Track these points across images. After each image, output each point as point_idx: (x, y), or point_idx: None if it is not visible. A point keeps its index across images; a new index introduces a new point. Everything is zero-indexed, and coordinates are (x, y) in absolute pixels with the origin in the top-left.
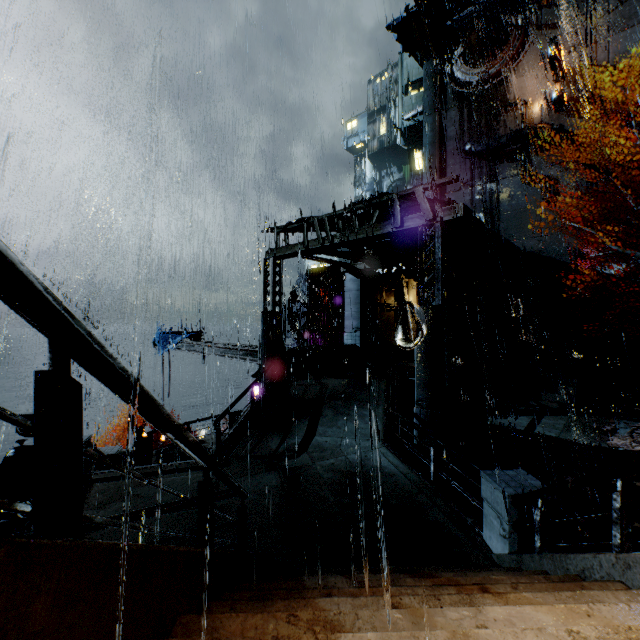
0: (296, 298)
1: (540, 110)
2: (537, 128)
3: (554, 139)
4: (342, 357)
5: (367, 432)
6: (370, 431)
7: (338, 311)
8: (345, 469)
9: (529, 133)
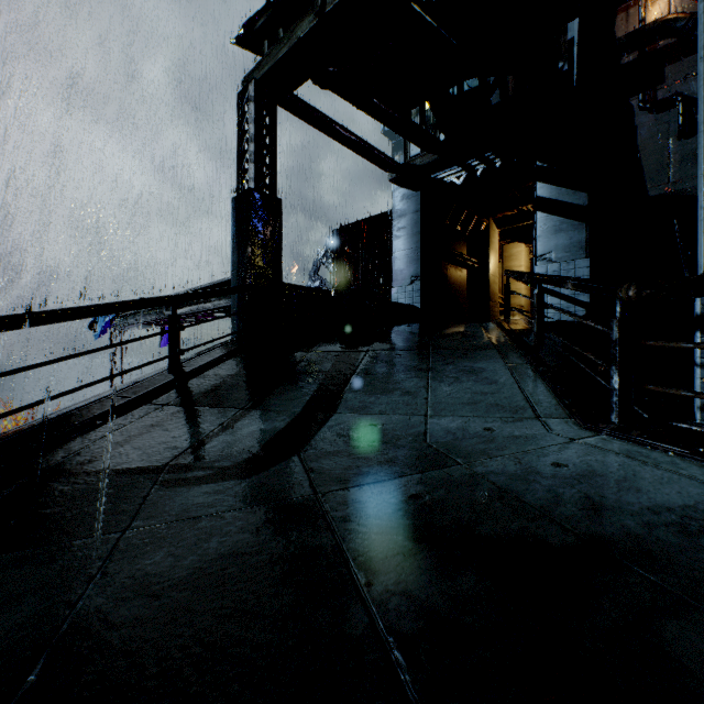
0: (318, 277)
1: (667, 2)
2: (668, 20)
3: (695, 32)
4: (390, 321)
5: (504, 400)
6: (513, 398)
7: (378, 283)
8: (496, 528)
9: (654, 30)
